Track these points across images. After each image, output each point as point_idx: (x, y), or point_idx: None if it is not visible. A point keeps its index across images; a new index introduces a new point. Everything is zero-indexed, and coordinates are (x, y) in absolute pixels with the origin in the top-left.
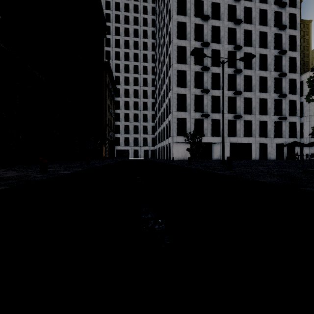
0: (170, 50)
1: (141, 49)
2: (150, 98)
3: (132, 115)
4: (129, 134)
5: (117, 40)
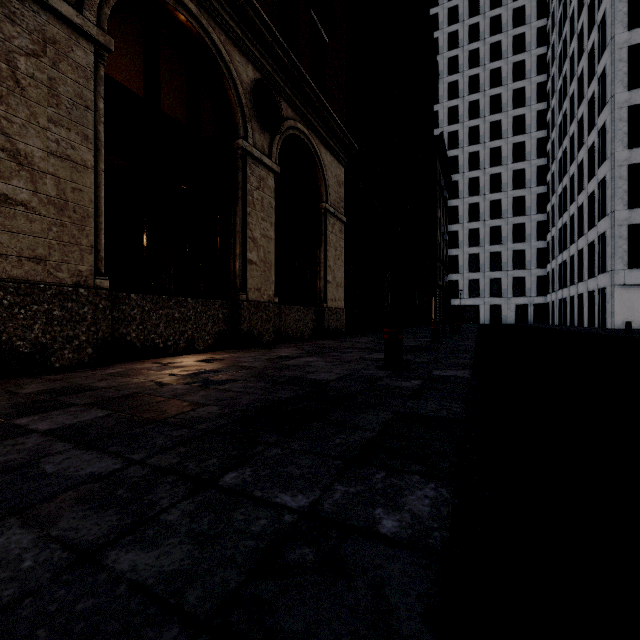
0: (604, 64)
1: (507, 83)
2: (533, 186)
3: (487, 230)
4: (480, 273)
5: (453, 83)
